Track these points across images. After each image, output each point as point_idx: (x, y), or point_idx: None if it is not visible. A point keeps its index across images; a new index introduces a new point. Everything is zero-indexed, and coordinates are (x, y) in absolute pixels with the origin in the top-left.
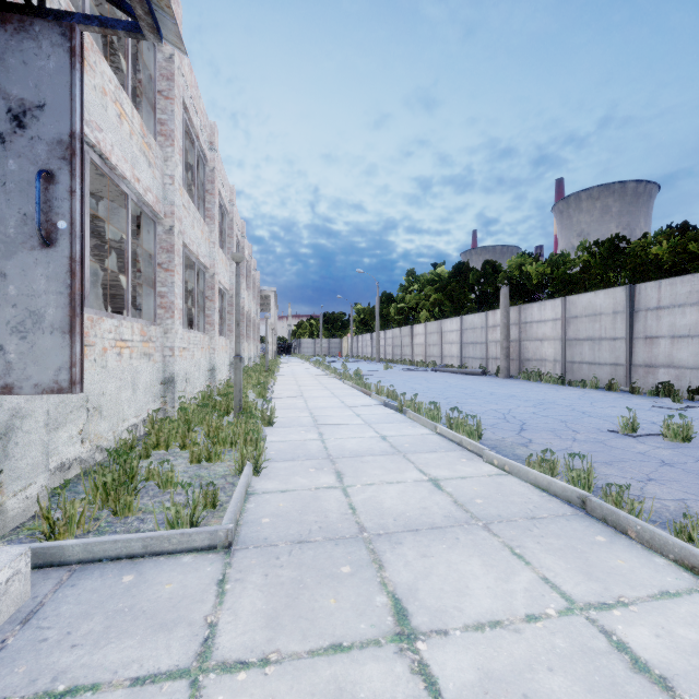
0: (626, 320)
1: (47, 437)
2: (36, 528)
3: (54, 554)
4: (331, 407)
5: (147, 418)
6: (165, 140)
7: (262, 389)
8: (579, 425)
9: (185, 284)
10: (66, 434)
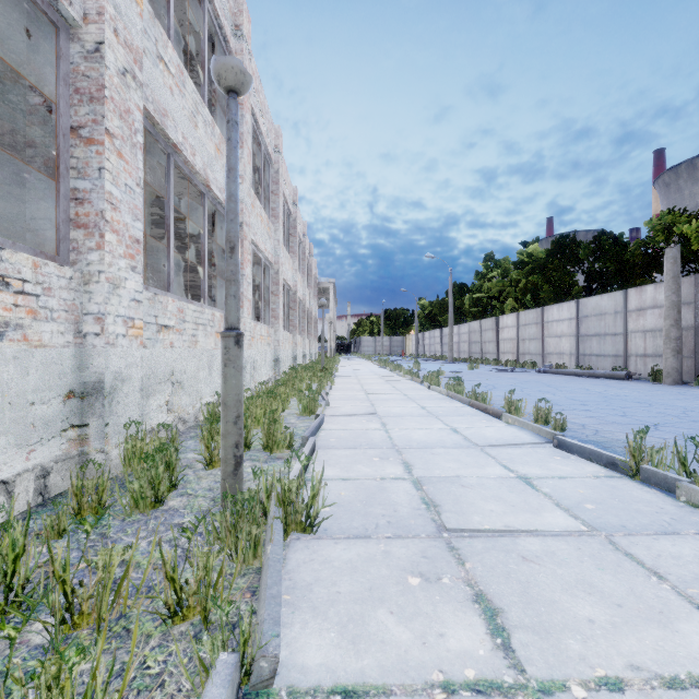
0: None
1: None
2: None
3: None
4: (441, 447)
5: None
6: None
7: (309, 400)
8: None
9: None
10: None
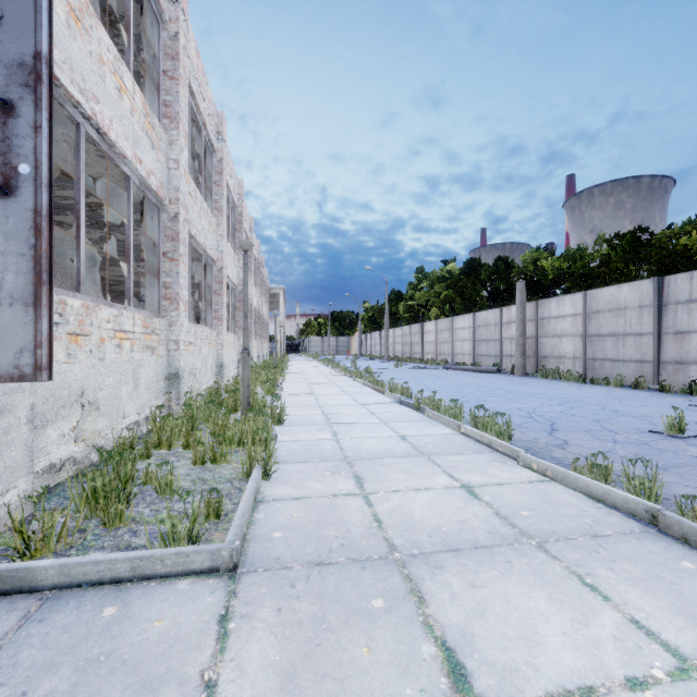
0: (653, 314)
1: (30, 435)
2: (6, 543)
3: (23, 578)
4: (343, 405)
5: (151, 415)
6: (170, 122)
7: (271, 386)
8: (615, 425)
9: (193, 280)
10: (56, 431)
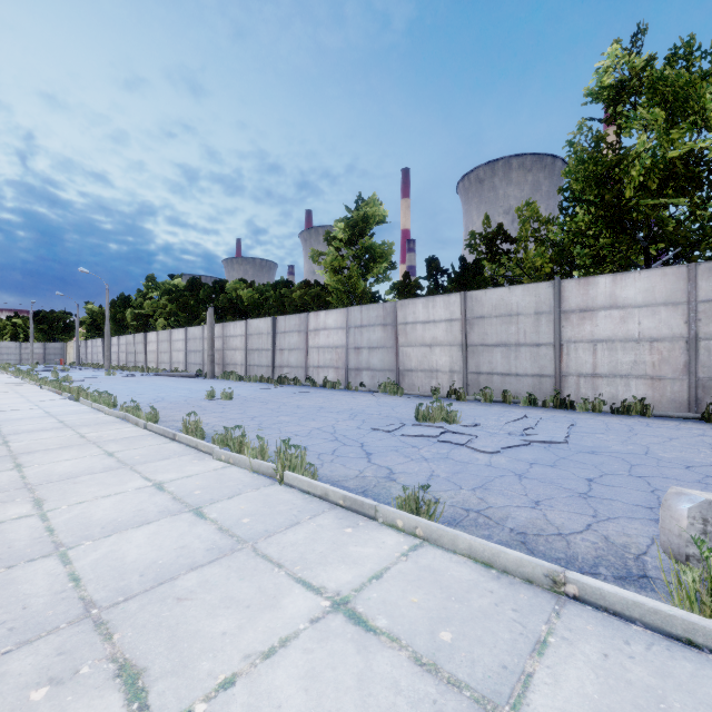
0: (272, 338)
1: None
2: None
3: None
4: (13, 403)
5: None
6: None
7: None
8: (195, 398)
9: None
10: None
